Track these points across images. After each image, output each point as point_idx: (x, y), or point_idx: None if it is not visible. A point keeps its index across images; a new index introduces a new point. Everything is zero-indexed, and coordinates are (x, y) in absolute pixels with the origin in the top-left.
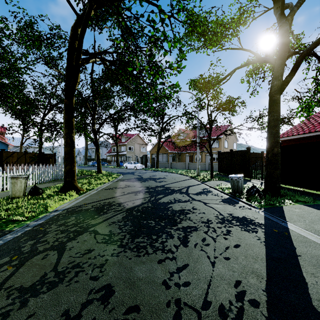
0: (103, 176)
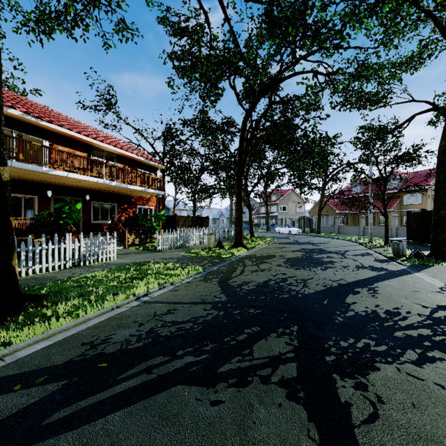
0: (257, 239)
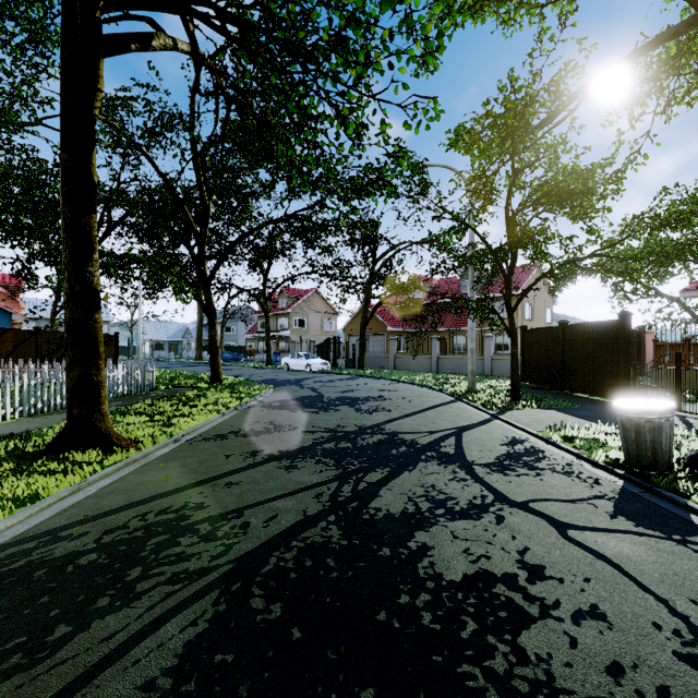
0: (219, 392)
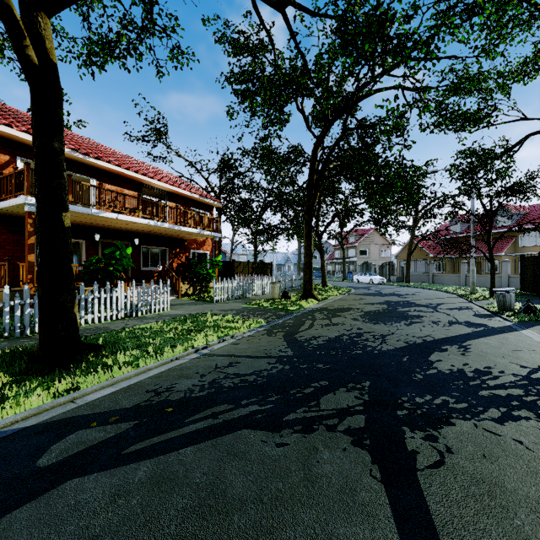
0: (331, 289)
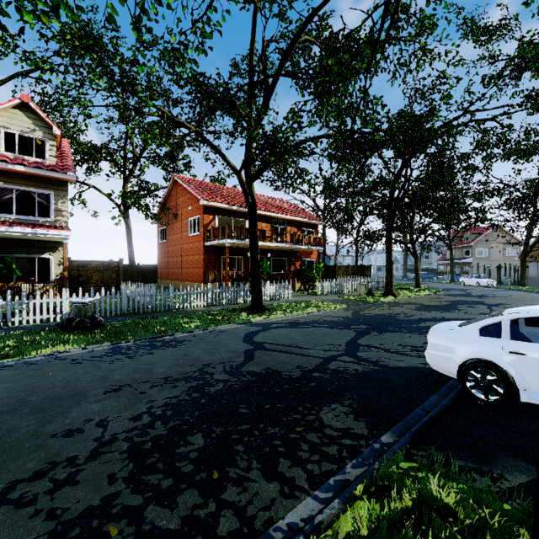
0: (420, 290)
